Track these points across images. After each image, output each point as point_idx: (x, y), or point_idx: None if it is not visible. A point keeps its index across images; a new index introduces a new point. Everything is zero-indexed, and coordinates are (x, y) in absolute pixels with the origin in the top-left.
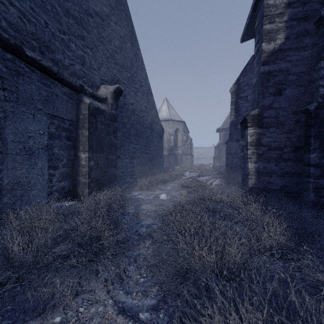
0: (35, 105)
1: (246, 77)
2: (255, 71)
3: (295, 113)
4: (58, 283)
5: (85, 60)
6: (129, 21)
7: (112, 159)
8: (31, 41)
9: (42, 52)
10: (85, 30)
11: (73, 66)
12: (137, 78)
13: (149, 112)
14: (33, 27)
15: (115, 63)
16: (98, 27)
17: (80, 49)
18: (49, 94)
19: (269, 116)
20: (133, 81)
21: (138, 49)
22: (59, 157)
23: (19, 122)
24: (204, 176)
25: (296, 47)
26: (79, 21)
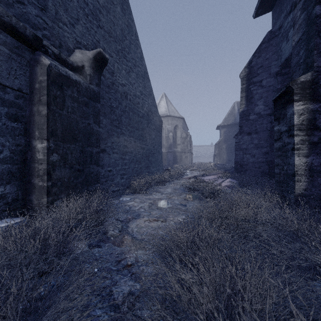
0: None
1: (261, 58)
2: (298, 22)
3: None
4: None
5: (48, 5)
6: None
7: (91, 153)
8: None
9: None
10: None
11: (23, 5)
12: (131, 55)
13: (145, 99)
14: None
15: (98, 25)
16: None
17: None
18: None
19: None
20: (125, 57)
21: (132, 19)
22: None
23: None
24: (210, 176)
25: None
26: None
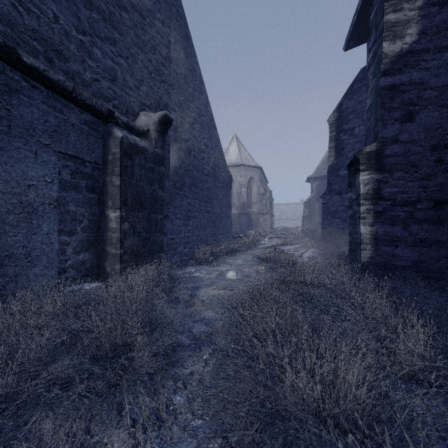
0: (38, 139)
1: (352, 100)
2: (370, 87)
3: (435, 149)
4: (50, 434)
5: (117, 74)
6: (183, 20)
7: (156, 220)
8: (31, 41)
9: (50, 59)
10: (117, 30)
11: (98, 82)
12: (194, 104)
13: (211, 152)
14: (34, 20)
15: (161, 80)
16: (137, 26)
17: (109, 58)
18: (60, 123)
19: (393, 154)
20: (189, 108)
21: (196, 62)
22: (77, 216)
23: (12, 163)
24: (291, 245)
25: (437, 46)
26: (108, 17)
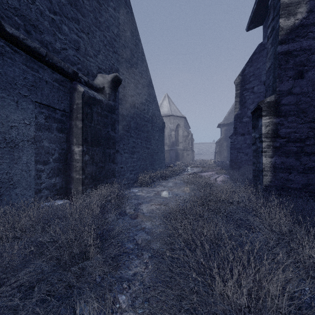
0: (18, 91)
1: (252, 67)
2: (269, 53)
3: None
4: None
5: (80, 45)
6: (129, 8)
7: (109, 154)
8: (13, 17)
9: (28, 31)
10: (80, 13)
11: (66, 50)
12: (138, 69)
13: (150, 105)
14: (16, 1)
15: (113, 51)
16: (95, 11)
17: (74, 33)
18: (36, 79)
19: (287, 103)
20: (133, 72)
21: (139, 39)
22: (50, 150)
23: None
24: (207, 172)
25: None
26: (73, 2)
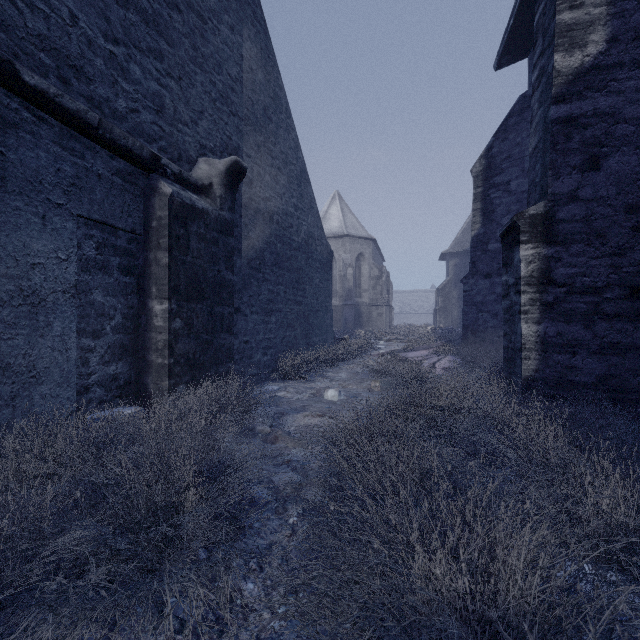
0: (46, 196)
1: (507, 141)
2: (535, 120)
3: (631, 210)
4: None
5: (165, 103)
6: (261, 25)
7: (222, 315)
8: (36, 52)
9: (65, 79)
10: (165, 39)
11: (137, 113)
12: (278, 147)
13: (303, 217)
14: (41, 21)
15: (230, 112)
16: (194, 33)
17: (153, 79)
18: (80, 172)
19: (569, 218)
20: (270, 153)
21: (281, 86)
22: (106, 310)
23: (8, 232)
24: (418, 351)
25: (635, 59)
26: (151, 18)
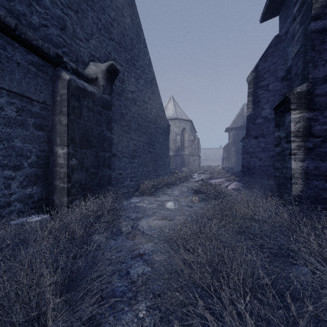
0: None
1: (267, 62)
2: (297, 35)
3: None
4: None
5: (66, 24)
6: None
7: (104, 157)
8: None
9: None
10: None
11: (47, 28)
12: (139, 63)
13: (153, 104)
14: None
15: (110, 37)
16: None
17: (58, 8)
18: (3, 59)
19: (323, 93)
20: (134, 65)
21: (140, 28)
22: (24, 152)
23: None
24: (217, 179)
25: None
26: None
